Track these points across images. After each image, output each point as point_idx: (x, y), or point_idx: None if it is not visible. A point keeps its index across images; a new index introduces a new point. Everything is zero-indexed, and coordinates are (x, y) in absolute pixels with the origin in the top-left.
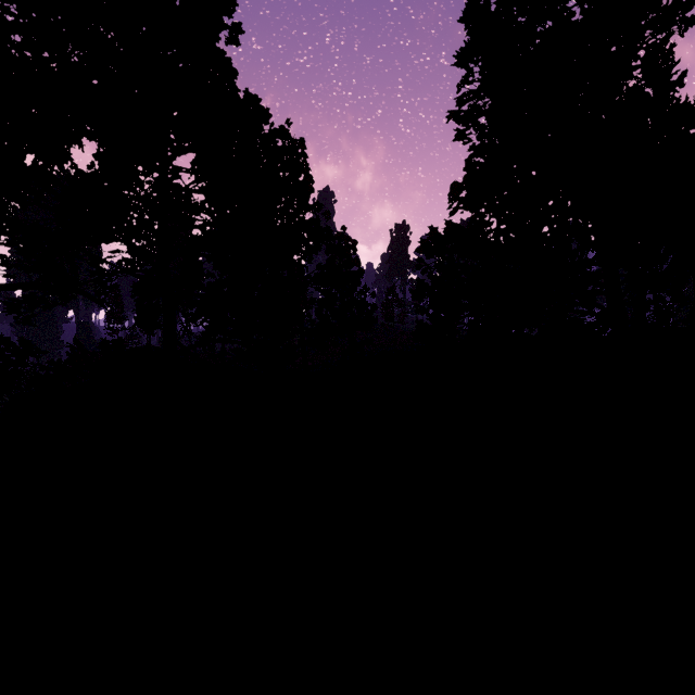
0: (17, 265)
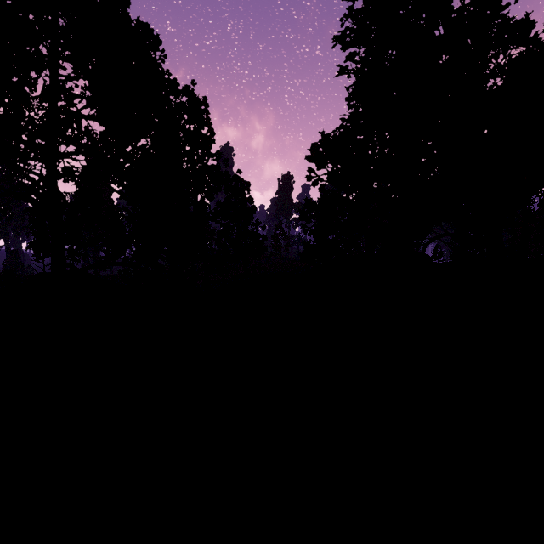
0: None
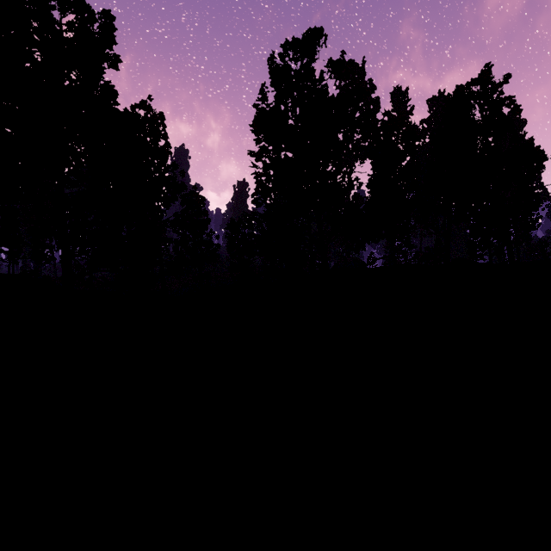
0: None
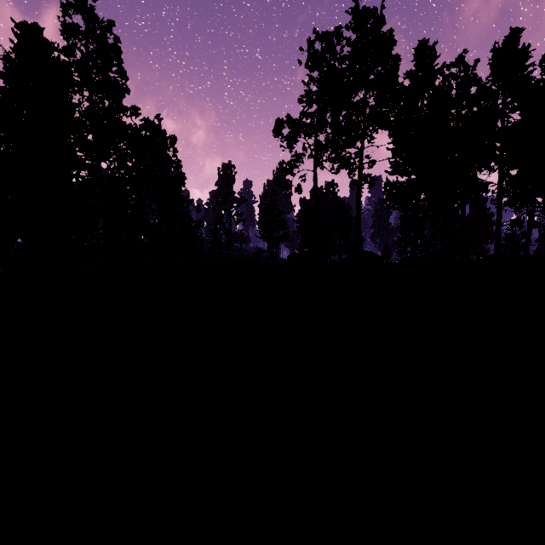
0: None
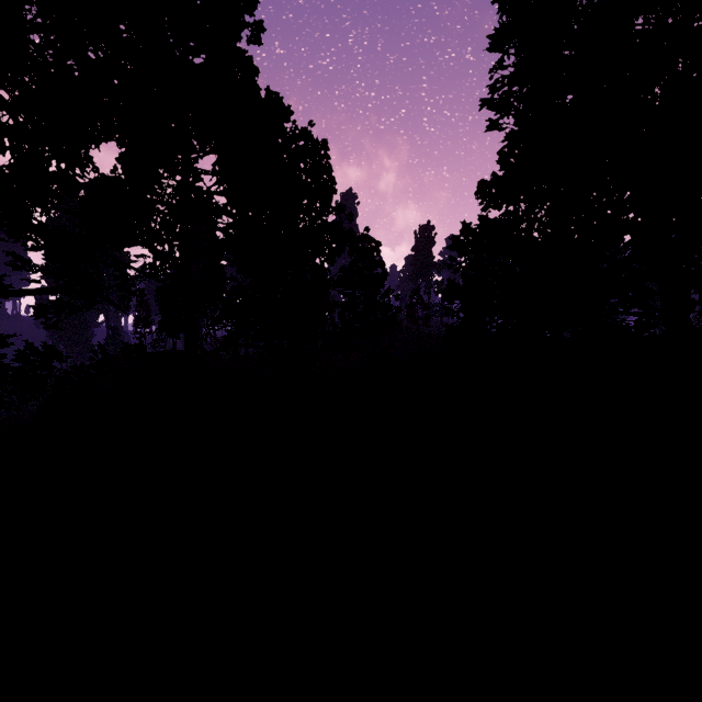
0: (43, 270)
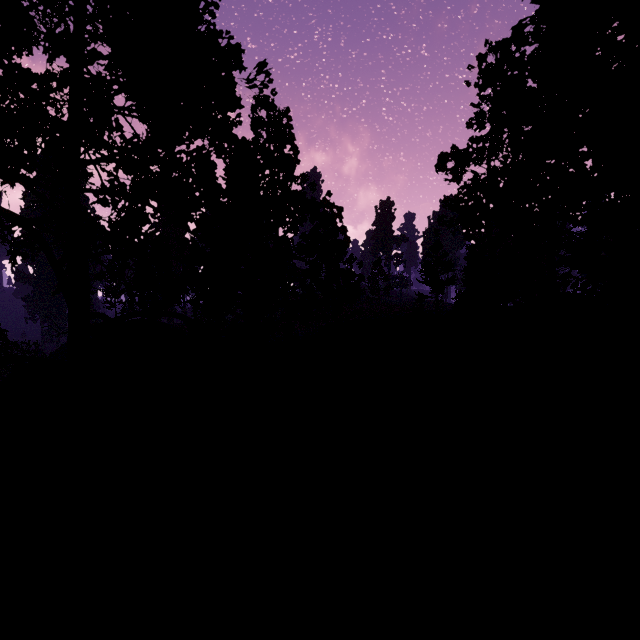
0: None
